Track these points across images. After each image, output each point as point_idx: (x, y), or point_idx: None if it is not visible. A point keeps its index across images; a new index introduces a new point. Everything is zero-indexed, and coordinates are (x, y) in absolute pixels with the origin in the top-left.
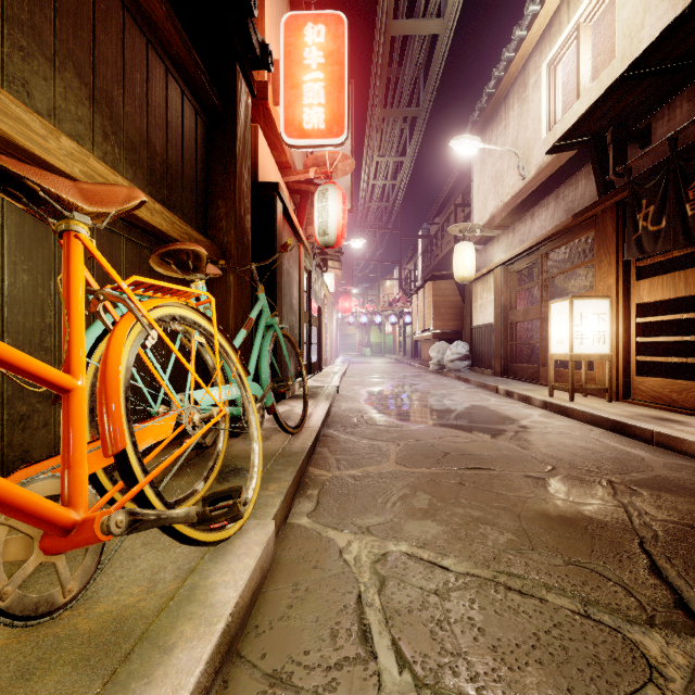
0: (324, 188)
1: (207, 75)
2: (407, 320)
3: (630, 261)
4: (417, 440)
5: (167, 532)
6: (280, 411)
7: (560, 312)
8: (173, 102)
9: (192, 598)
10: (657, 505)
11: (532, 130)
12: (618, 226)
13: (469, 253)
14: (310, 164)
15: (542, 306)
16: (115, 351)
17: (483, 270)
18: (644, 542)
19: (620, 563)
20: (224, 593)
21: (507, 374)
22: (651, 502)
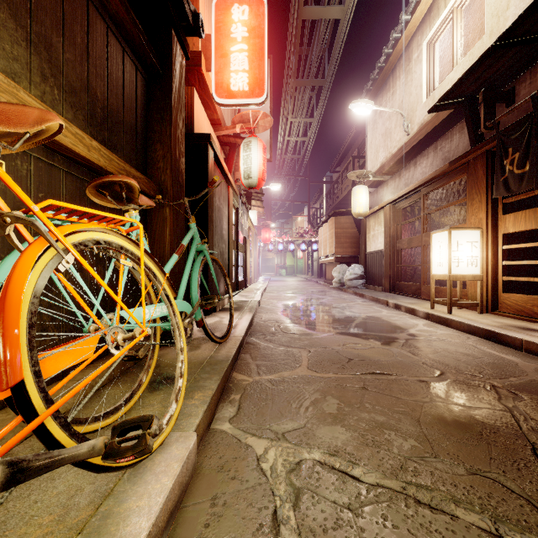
0: (248, 140)
1: (145, 35)
2: (314, 248)
3: (497, 199)
4: (325, 347)
5: (74, 464)
6: (211, 322)
7: (440, 240)
8: (113, 56)
9: (102, 530)
10: None
11: (415, 95)
12: (487, 170)
13: (364, 194)
14: (236, 121)
15: (423, 236)
16: (19, 275)
17: (375, 208)
18: (536, 448)
19: (519, 472)
20: (136, 523)
21: (394, 290)
22: (532, 406)
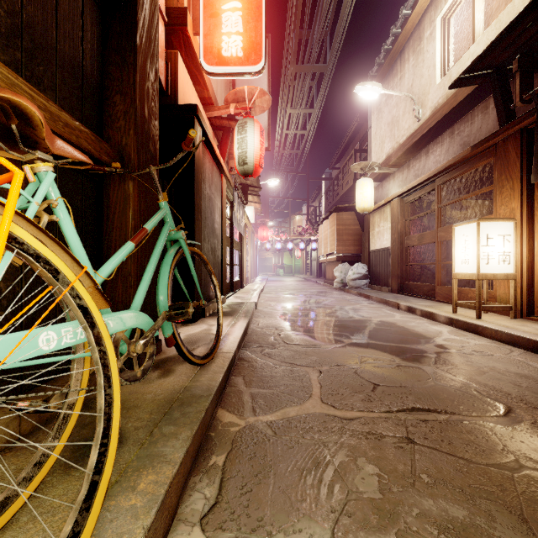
0: (243, 121)
1: None
2: (314, 247)
3: (534, 185)
4: (338, 365)
5: None
6: (197, 330)
7: (465, 234)
8: None
9: None
10: None
11: (427, 77)
12: (522, 152)
13: (369, 187)
14: (230, 99)
15: (438, 231)
16: None
17: (381, 202)
18: None
19: None
20: None
21: (403, 291)
22: None
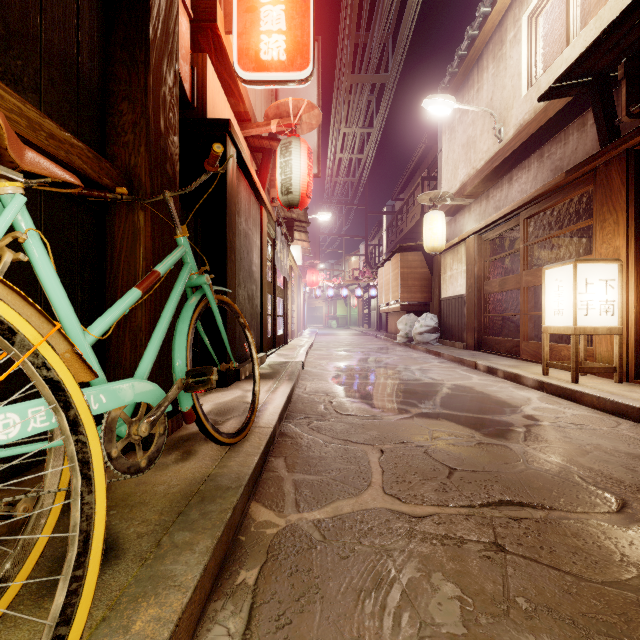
0: (287, 141)
1: None
2: (373, 293)
3: None
4: (404, 442)
5: None
6: (229, 398)
7: (559, 278)
8: None
9: None
10: None
11: (510, 88)
12: (628, 178)
13: (440, 222)
14: (271, 114)
15: (524, 275)
16: None
17: (454, 240)
18: None
19: None
20: None
21: (481, 347)
22: None
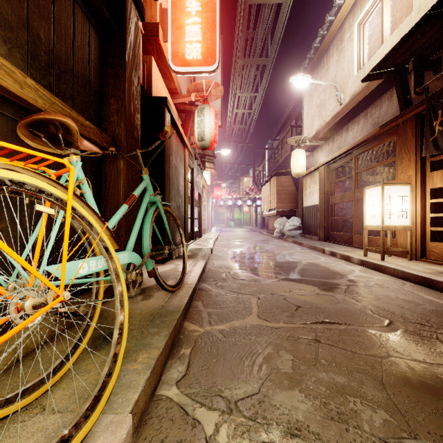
0: (201, 107)
1: None
2: (258, 203)
3: (425, 157)
4: (272, 293)
5: None
6: (167, 269)
7: (373, 195)
8: (61, 2)
9: None
10: None
11: (347, 70)
12: (416, 132)
13: (302, 157)
14: (191, 90)
15: (355, 192)
16: None
17: (311, 169)
18: None
19: None
20: None
21: (328, 239)
22: None
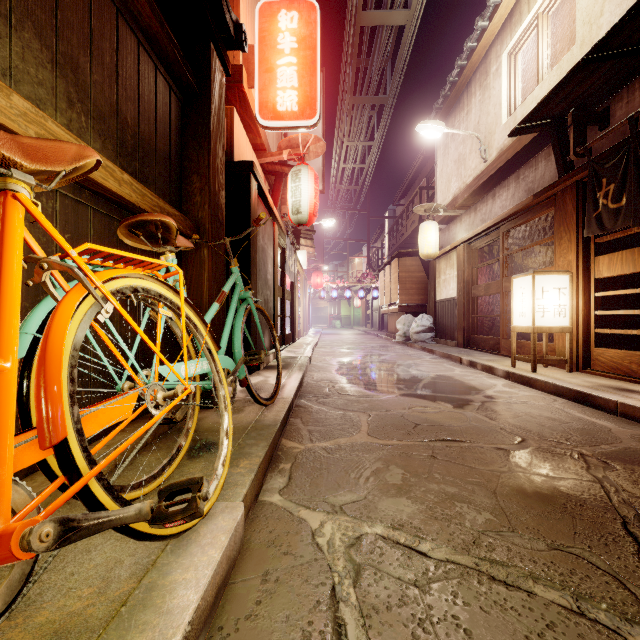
0: (297, 169)
1: (181, 50)
2: (375, 295)
3: (589, 237)
4: (387, 410)
5: (118, 530)
6: (255, 381)
7: (523, 286)
8: (145, 75)
9: (147, 603)
10: (633, 480)
11: (493, 115)
12: (578, 204)
13: (433, 232)
14: (283, 146)
15: (503, 281)
16: (59, 326)
17: (447, 248)
18: (627, 522)
19: (606, 547)
20: (183, 595)
21: (469, 345)
22: (625, 476)
